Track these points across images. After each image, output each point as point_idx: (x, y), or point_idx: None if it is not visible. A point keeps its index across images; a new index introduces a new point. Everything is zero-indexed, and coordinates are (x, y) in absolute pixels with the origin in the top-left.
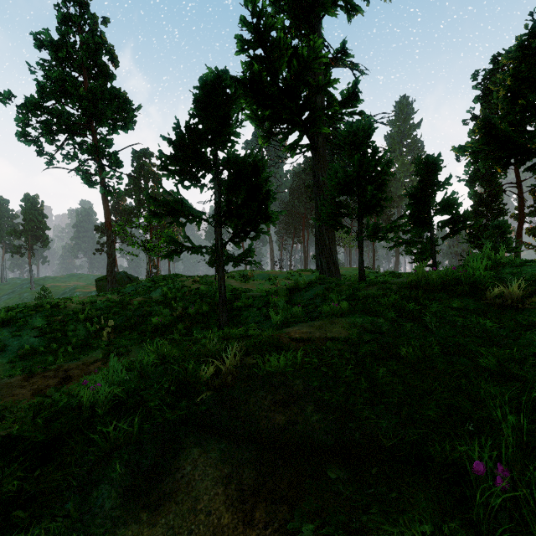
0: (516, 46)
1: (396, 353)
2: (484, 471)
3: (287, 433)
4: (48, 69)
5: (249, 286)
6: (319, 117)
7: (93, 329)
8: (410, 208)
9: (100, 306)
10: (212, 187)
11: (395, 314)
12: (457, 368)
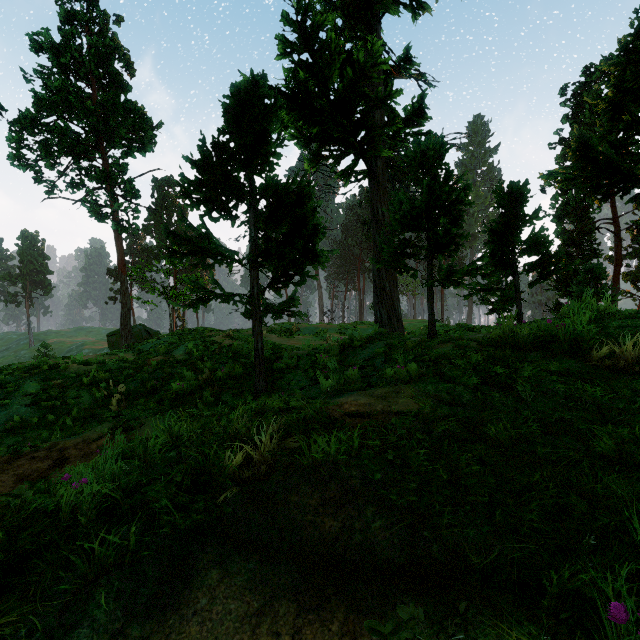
0: (618, 50)
1: (482, 433)
2: (627, 618)
3: (340, 545)
4: (48, 77)
5: (293, 342)
6: (378, 137)
7: (100, 396)
8: (491, 247)
9: (110, 367)
10: (247, 220)
11: (478, 380)
12: (564, 453)
